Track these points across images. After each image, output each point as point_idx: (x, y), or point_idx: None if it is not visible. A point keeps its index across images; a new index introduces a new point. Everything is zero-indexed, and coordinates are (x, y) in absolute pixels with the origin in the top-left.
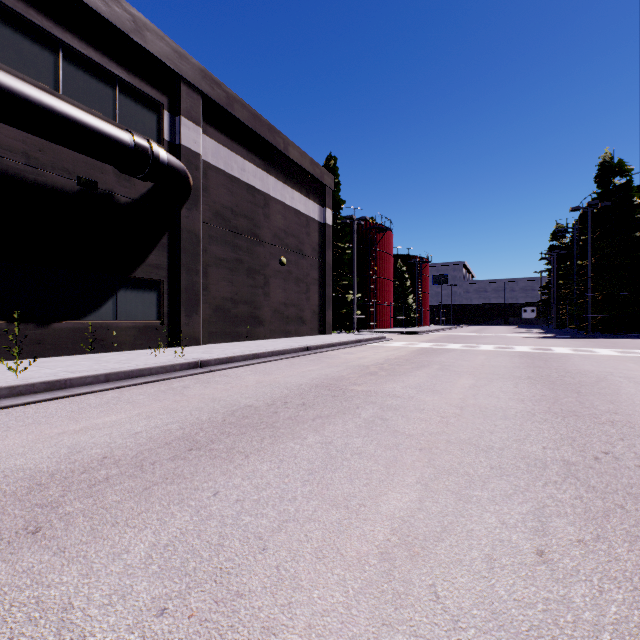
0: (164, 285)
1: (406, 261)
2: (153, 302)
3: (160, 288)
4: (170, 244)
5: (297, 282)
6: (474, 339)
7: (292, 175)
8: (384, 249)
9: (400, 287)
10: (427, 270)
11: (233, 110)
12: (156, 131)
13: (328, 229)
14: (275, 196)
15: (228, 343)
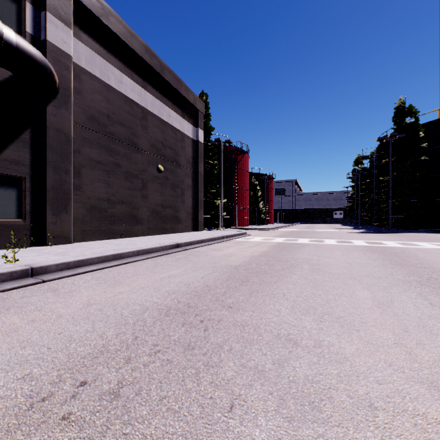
0: (26, 182)
1: (258, 177)
2: (11, 199)
3: (21, 185)
4: (34, 140)
5: (173, 187)
6: (313, 234)
7: (169, 96)
8: (243, 167)
9: (254, 196)
10: (272, 184)
11: (109, 23)
12: (15, 21)
13: (200, 145)
14: (153, 111)
15: (103, 240)
